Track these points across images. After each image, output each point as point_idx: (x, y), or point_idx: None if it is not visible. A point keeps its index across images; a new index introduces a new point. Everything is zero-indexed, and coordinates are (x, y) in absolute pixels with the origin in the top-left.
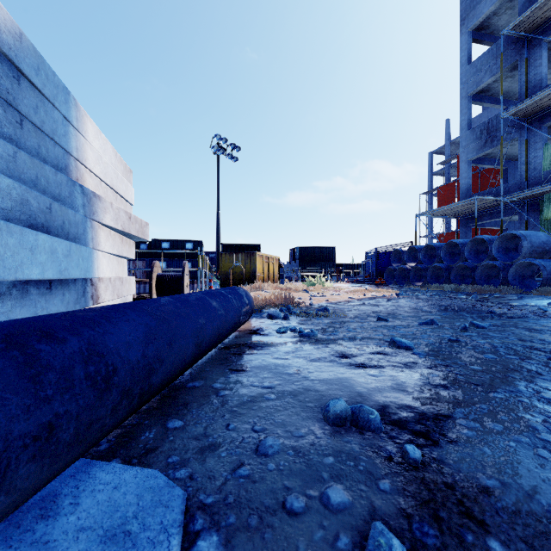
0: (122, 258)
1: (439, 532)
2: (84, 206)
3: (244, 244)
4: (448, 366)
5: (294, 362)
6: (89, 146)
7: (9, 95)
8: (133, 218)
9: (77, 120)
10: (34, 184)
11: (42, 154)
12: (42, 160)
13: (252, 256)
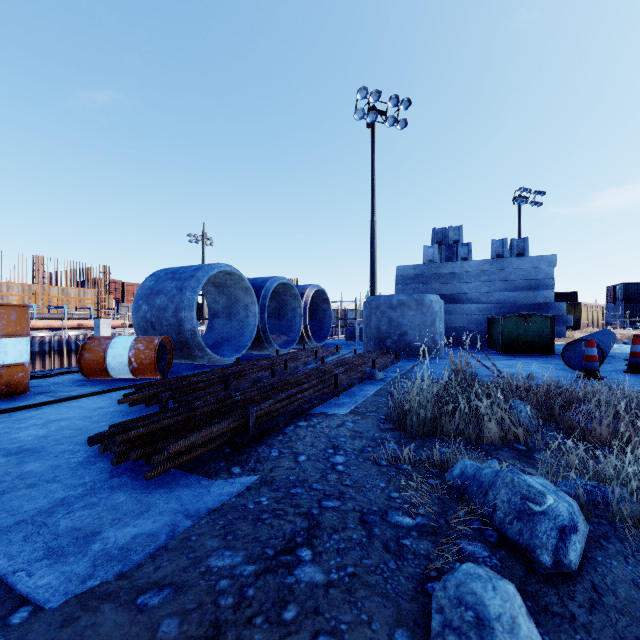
0: None
1: None
2: None
3: (557, 293)
4: None
5: None
6: None
7: None
8: None
9: None
10: None
11: None
12: None
13: (576, 306)
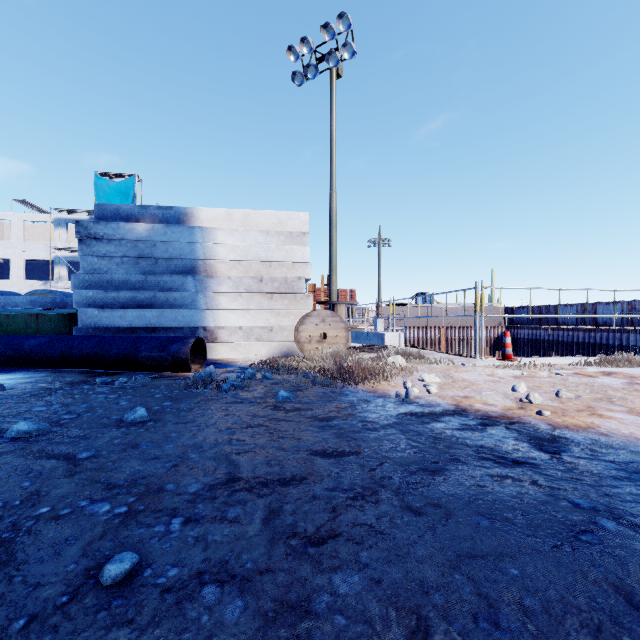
0: (295, 310)
1: None
2: (197, 286)
3: None
4: None
5: (44, 376)
6: (220, 246)
7: (149, 254)
8: (269, 279)
9: (204, 237)
10: (157, 286)
11: (172, 269)
12: (172, 272)
13: None
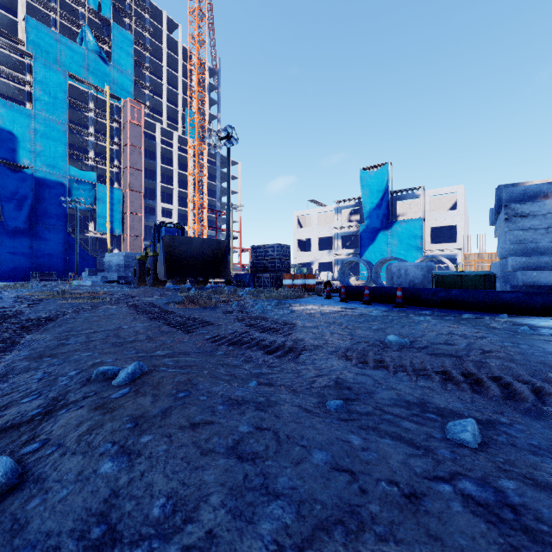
0: None
1: (472, 318)
2: None
3: None
4: (546, 327)
5: None
6: None
7: None
8: None
9: None
10: None
11: None
12: None
13: None
